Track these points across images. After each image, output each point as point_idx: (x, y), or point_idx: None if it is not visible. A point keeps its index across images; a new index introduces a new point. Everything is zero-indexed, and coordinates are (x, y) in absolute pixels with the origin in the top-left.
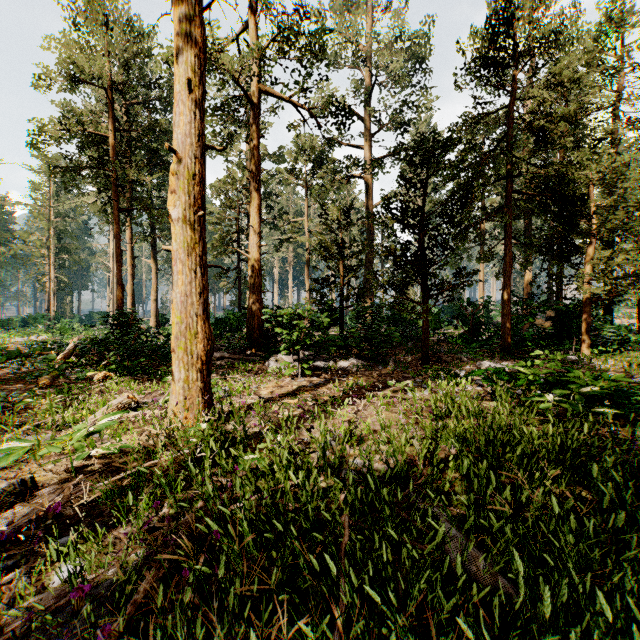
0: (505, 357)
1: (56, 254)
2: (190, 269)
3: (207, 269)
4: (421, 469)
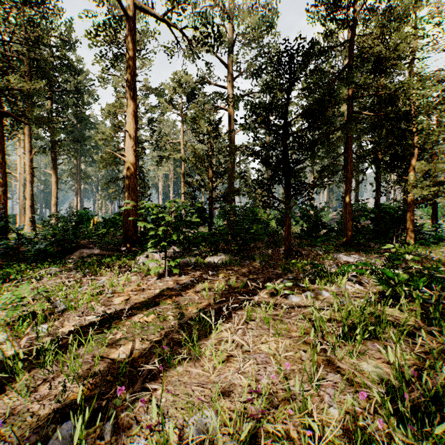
0: (348, 249)
1: None
2: None
3: None
4: None
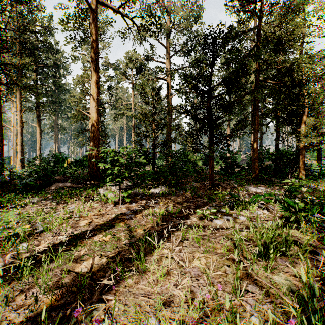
0: (256, 183)
1: None
2: None
3: None
4: None
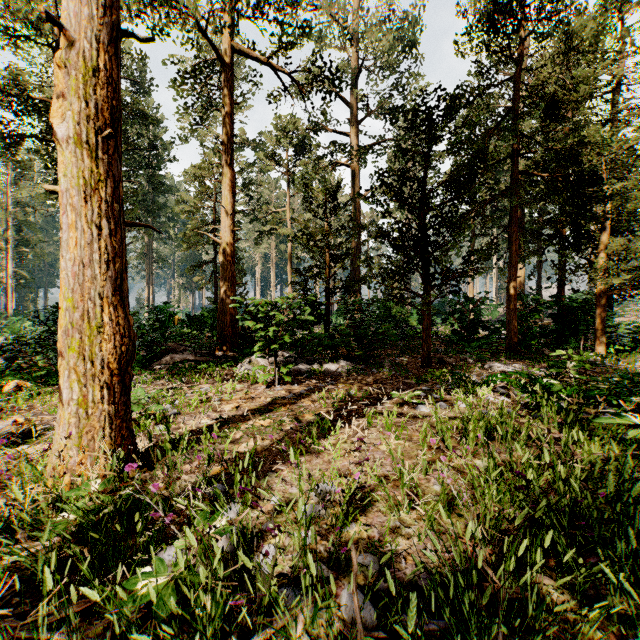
0: (512, 357)
1: (16, 247)
2: (89, 222)
3: (123, 226)
4: (490, 578)
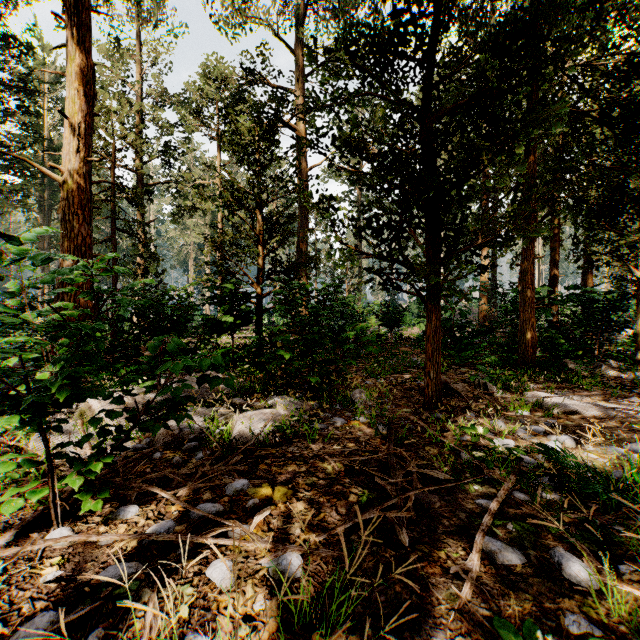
0: (531, 375)
1: None
2: None
3: None
4: None
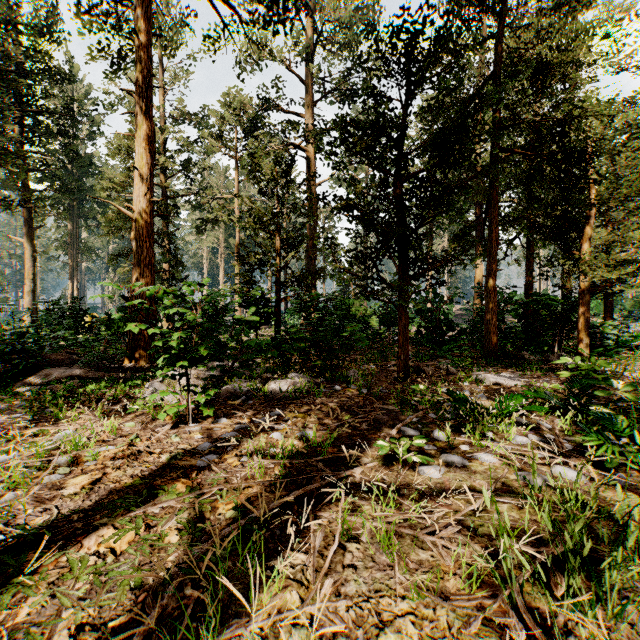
0: (492, 363)
1: None
2: None
3: None
4: None
